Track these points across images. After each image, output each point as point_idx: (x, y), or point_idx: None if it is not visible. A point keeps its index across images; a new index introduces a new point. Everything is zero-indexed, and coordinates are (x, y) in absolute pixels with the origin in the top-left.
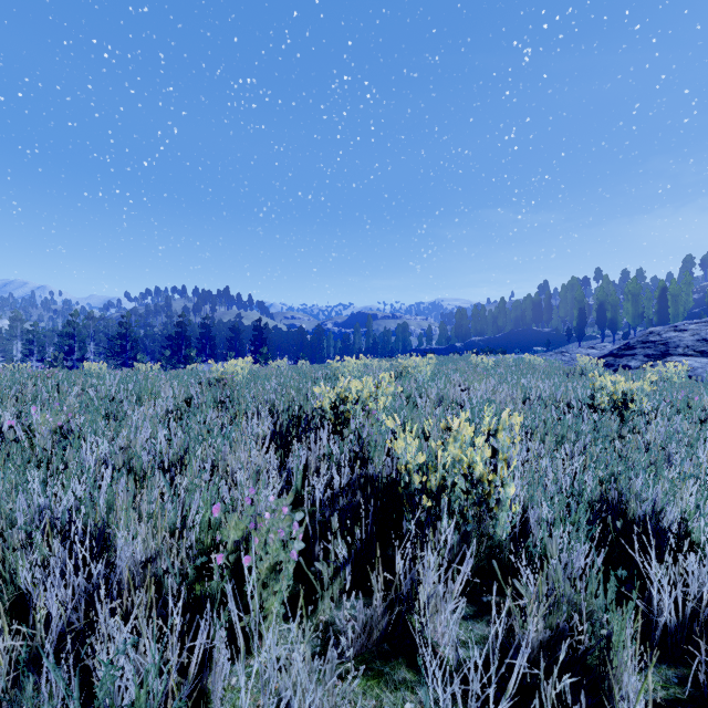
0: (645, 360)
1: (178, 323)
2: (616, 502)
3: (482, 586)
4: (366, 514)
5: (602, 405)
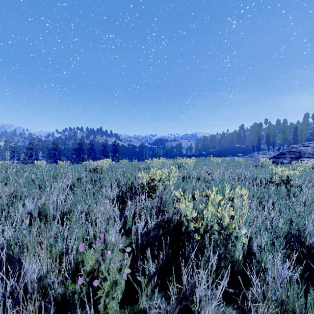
0: (290, 159)
1: (79, 143)
2: (298, 236)
3: (228, 283)
4: (165, 242)
5: (276, 181)
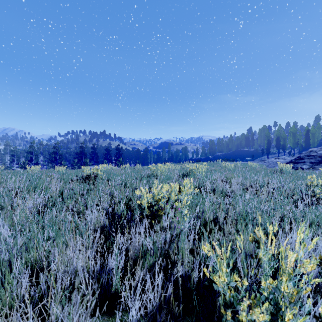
0: (310, 165)
1: (81, 147)
2: None
3: None
4: None
5: (317, 195)
